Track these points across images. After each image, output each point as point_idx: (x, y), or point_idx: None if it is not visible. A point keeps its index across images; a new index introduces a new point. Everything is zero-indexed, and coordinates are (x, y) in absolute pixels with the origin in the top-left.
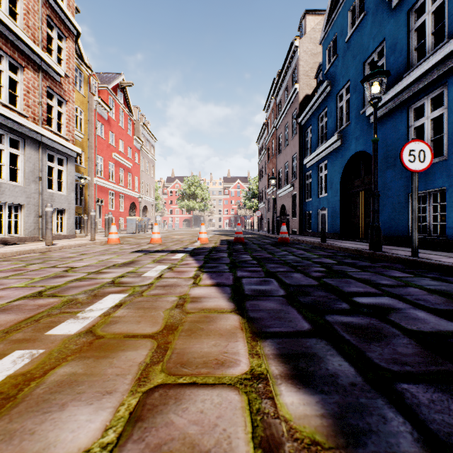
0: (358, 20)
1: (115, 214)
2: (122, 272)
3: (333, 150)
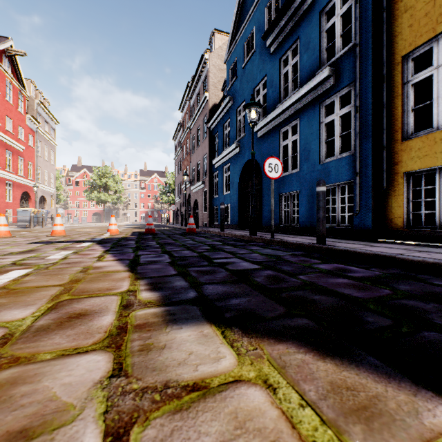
0: (250, 54)
1: None
2: (22, 257)
3: (234, 155)
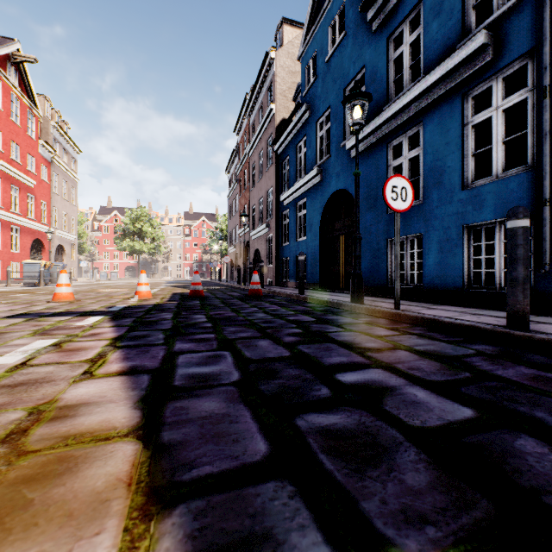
0: (339, 39)
1: (3, 256)
2: None
3: (312, 186)
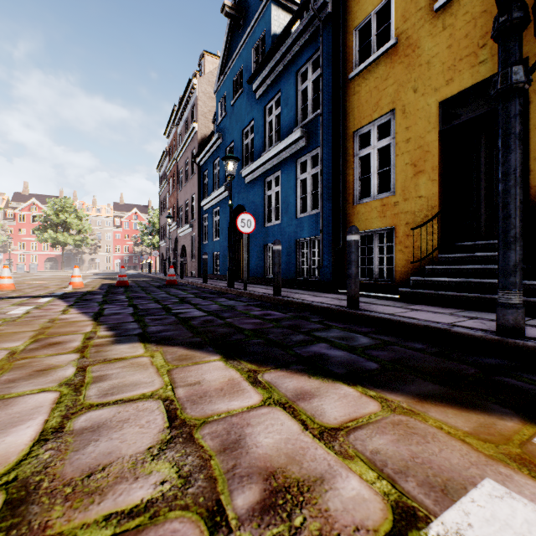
0: (239, 93)
1: None
2: None
3: (223, 198)
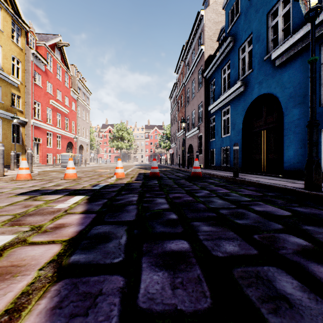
0: None
1: (53, 151)
2: None
3: (235, 96)
